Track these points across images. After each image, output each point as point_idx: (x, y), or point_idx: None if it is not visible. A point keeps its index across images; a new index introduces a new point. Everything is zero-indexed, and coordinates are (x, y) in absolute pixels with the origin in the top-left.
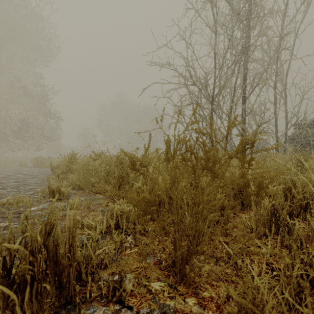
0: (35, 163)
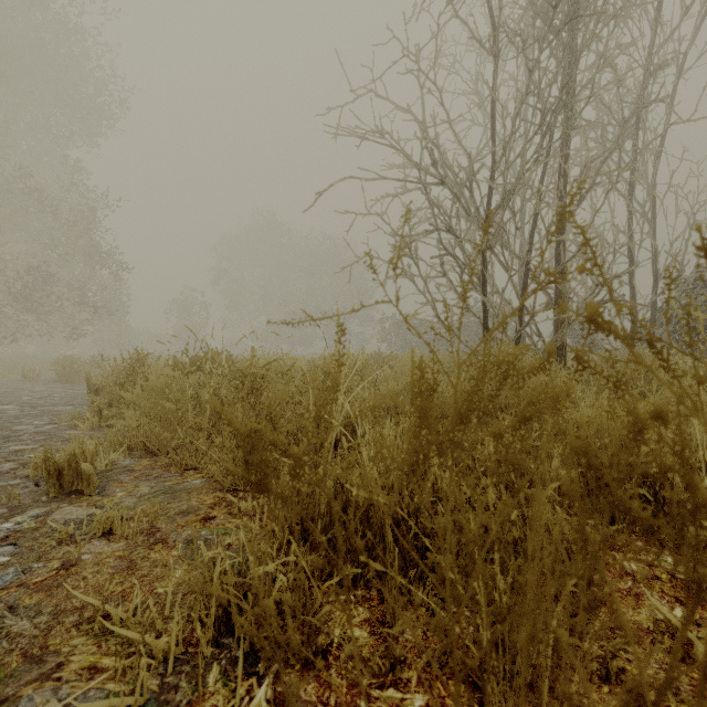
0: (60, 371)
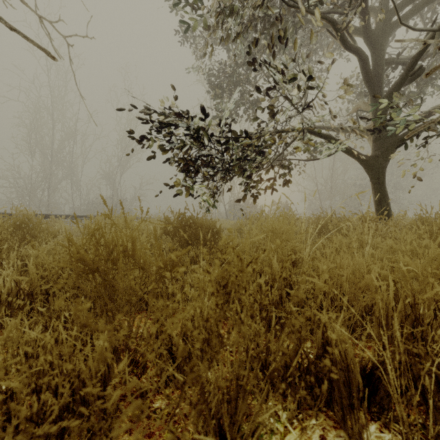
0: None
